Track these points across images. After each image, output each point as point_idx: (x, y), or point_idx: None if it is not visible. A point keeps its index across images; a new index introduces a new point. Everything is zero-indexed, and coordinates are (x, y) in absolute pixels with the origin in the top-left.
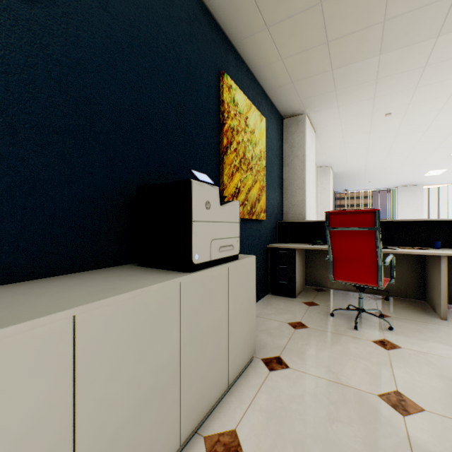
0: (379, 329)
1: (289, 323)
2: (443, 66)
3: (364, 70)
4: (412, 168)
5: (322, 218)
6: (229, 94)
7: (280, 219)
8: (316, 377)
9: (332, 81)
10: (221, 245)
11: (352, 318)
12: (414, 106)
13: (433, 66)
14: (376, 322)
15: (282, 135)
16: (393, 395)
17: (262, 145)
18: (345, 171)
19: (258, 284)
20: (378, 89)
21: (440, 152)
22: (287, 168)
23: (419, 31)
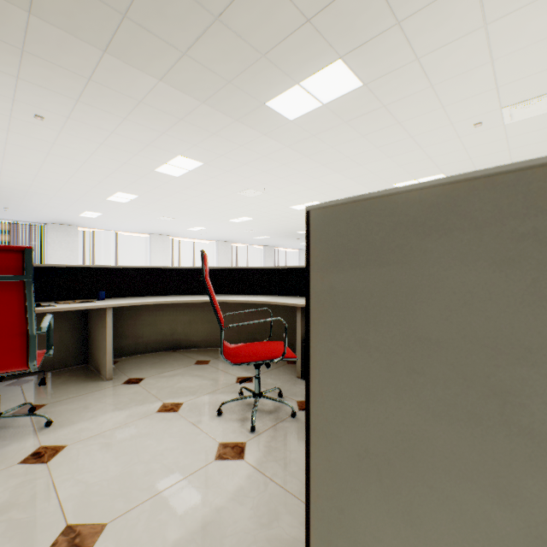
0: (32, 434)
1: None
2: (108, 93)
3: (1, 18)
4: (69, 203)
5: None
6: None
7: None
8: None
9: None
10: None
11: None
12: (75, 125)
13: (99, 87)
14: (25, 424)
15: None
16: (63, 541)
17: None
18: None
19: None
20: (27, 69)
21: (98, 192)
22: None
23: (86, 25)
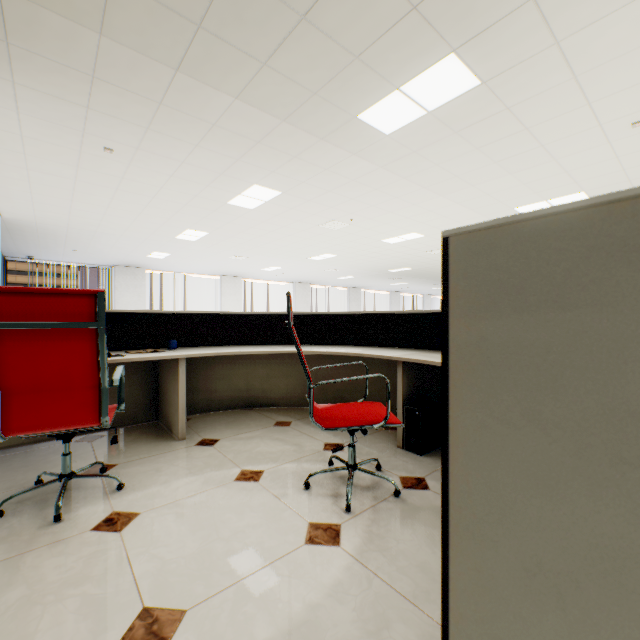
0: (103, 497)
1: None
2: (180, 118)
3: (72, 43)
4: (136, 243)
5: None
6: None
7: None
8: None
9: (2, 15)
10: None
11: (49, 498)
12: (145, 156)
13: (170, 111)
14: (96, 485)
15: None
16: (139, 626)
17: None
18: (29, 223)
19: None
20: (97, 97)
21: (167, 231)
22: None
23: (158, 42)
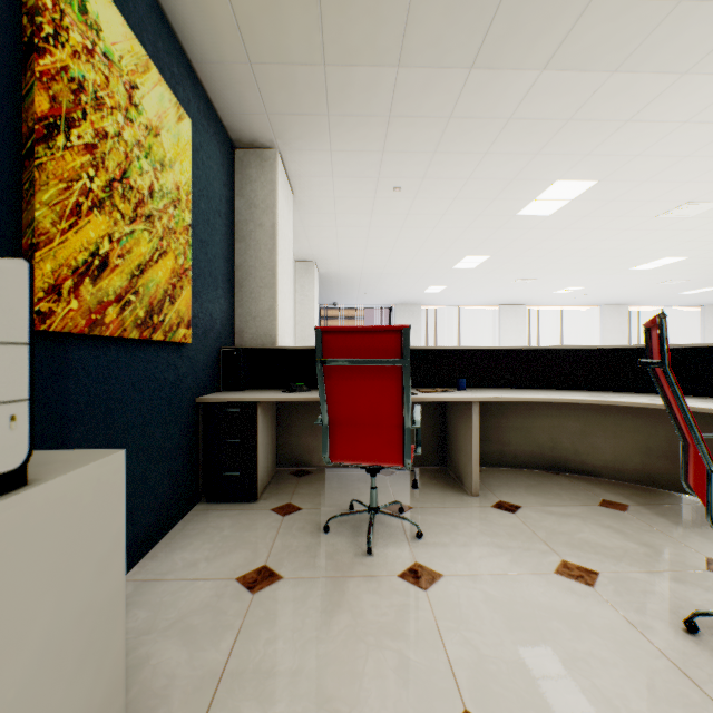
0: (404, 541)
1: (242, 579)
2: (469, 126)
3: (374, 90)
4: (414, 280)
5: (303, 344)
6: None
7: (228, 344)
8: None
9: (325, 92)
10: None
11: (359, 526)
12: (429, 185)
13: (459, 122)
14: (396, 526)
15: (234, 178)
16: None
17: (183, 176)
18: (335, 274)
19: (172, 489)
20: (390, 137)
21: (444, 261)
22: (244, 245)
23: (453, 44)
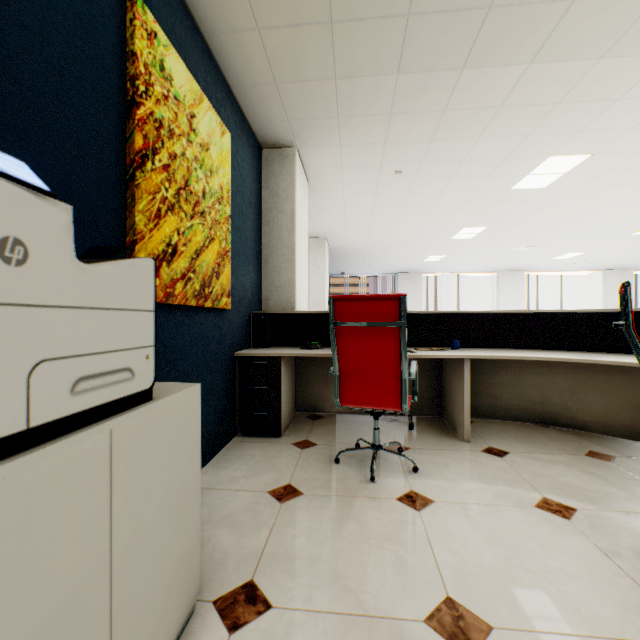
0: (402, 473)
1: (272, 492)
2: (462, 116)
3: (377, 94)
4: (415, 251)
5: (316, 309)
6: (150, 46)
7: (256, 310)
8: (323, 615)
9: (335, 100)
10: (83, 373)
11: (364, 460)
12: (427, 168)
13: (453, 114)
14: (395, 461)
15: (261, 174)
16: (445, 612)
17: (225, 178)
18: (343, 247)
19: (217, 423)
20: (391, 130)
21: (443, 233)
22: (268, 228)
23: (445, 51)
